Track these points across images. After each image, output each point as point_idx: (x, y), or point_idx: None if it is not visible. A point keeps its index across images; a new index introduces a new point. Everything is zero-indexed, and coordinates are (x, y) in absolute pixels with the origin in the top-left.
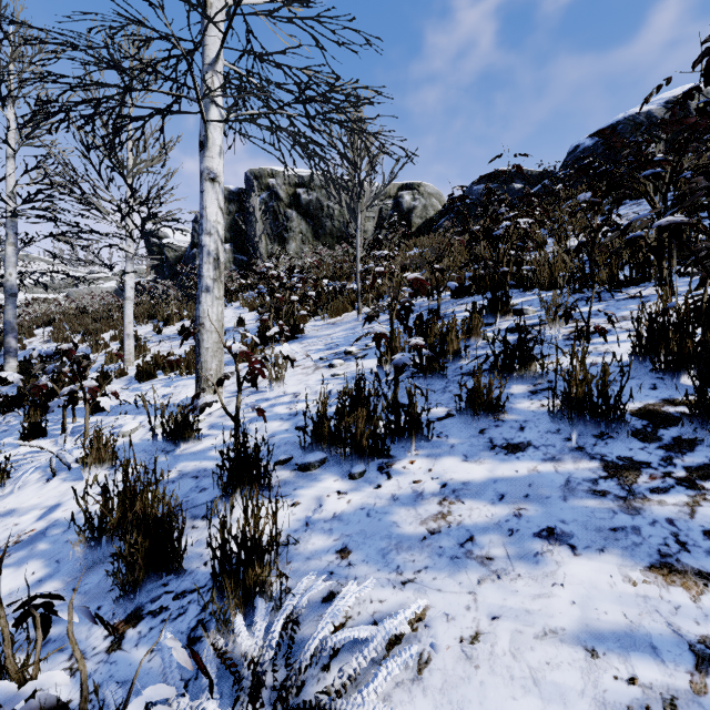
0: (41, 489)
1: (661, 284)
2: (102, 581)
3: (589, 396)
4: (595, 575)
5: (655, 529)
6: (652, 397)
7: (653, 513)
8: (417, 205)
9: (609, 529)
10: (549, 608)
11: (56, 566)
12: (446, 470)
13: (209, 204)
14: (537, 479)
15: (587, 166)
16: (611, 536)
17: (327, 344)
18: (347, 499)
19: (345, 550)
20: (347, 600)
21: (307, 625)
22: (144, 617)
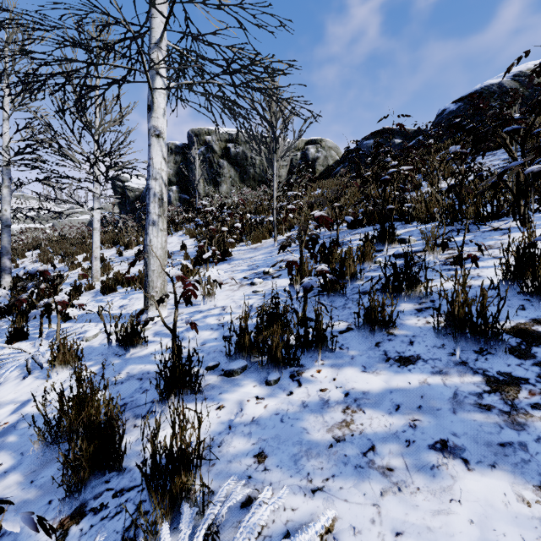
0: (18, 386)
1: (519, 219)
2: (56, 475)
3: (470, 317)
4: (489, 492)
5: (540, 446)
6: (522, 317)
7: (537, 429)
8: (320, 156)
9: (498, 444)
10: (449, 526)
11: (20, 458)
12: (348, 380)
13: (154, 155)
14: (428, 391)
15: (457, 124)
16: (501, 451)
17: (250, 265)
18: (264, 404)
19: (262, 455)
20: (263, 514)
21: (227, 531)
22: (87, 514)
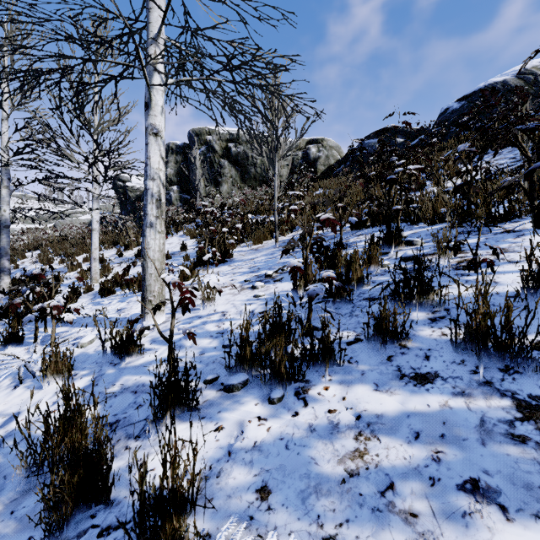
0: (8, 396)
1: (534, 220)
2: (38, 506)
3: (493, 331)
4: None
5: None
6: None
7: None
8: (321, 156)
9: (539, 487)
10: None
11: (2, 482)
12: (359, 400)
13: (152, 154)
14: (450, 417)
15: (467, 122)
16: None
17: (251, 267)
18: (267, 427)
19: (265, 490)
20: None
21: None
22: None
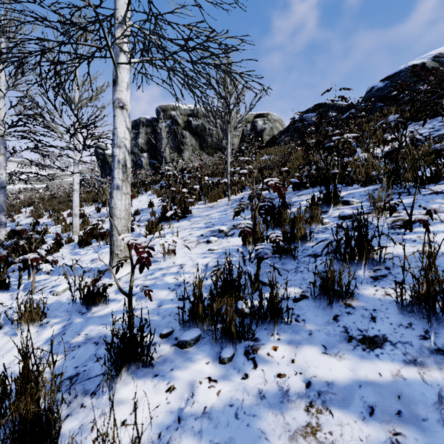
0: None
1: None
2: None
3: (442, 296)
4: None
5: None
6: None
7: None
8: (266, 127)
9: None
10: None
11: None
12: (308, 364)
13: (119, 125)
14: (405, 389)
15: (397, 95)
16: None
17: (207, 223)
18: (217, 390)
19: None
20: None
21: None
22: None
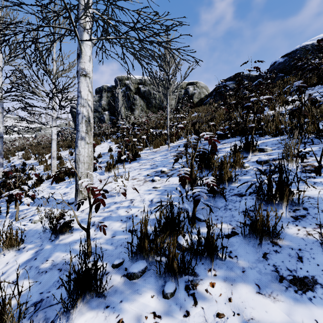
0: None
1: None
2: None
3: None
4: None
5: None
6: None
7: None
8: (196, 92)
9: None
10: None
11: None
12: (244, 304)
13: (83, 90)
14: None
15: (301, 65)
16: None
17: (151, 165)
18: None
19: None
20: None
21: None
22: None
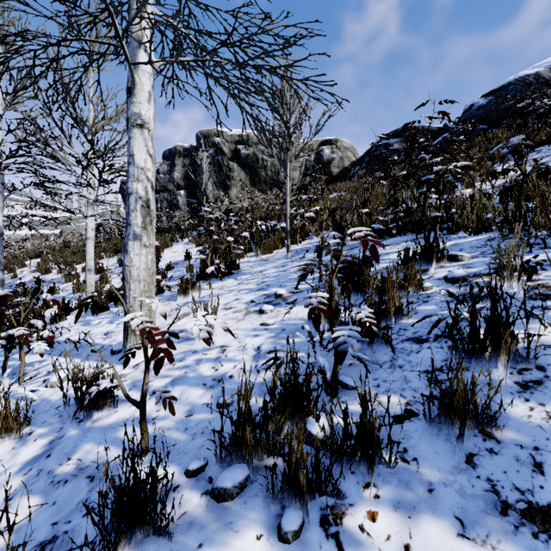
0: None
1: None
2: None
3: None
4: None
5: None
6: None
7: None
8: (335, 157)
9: None
10: None
11: None
12: None
13: (137, 151)
14: None
15: (524, 108)
16: None
17: (259, 283)
18: None
19: None
20: None
21: None
22: None
